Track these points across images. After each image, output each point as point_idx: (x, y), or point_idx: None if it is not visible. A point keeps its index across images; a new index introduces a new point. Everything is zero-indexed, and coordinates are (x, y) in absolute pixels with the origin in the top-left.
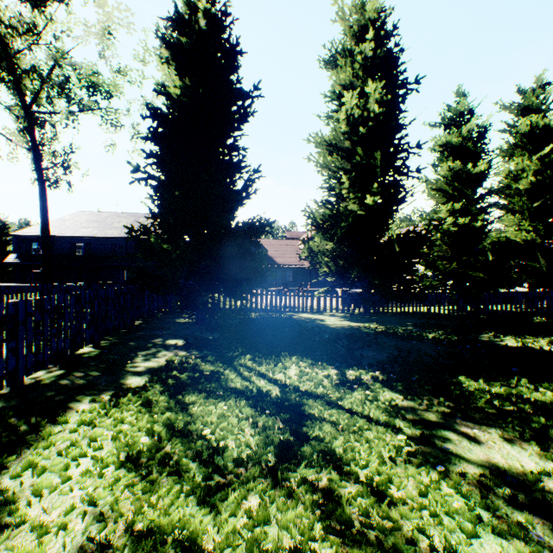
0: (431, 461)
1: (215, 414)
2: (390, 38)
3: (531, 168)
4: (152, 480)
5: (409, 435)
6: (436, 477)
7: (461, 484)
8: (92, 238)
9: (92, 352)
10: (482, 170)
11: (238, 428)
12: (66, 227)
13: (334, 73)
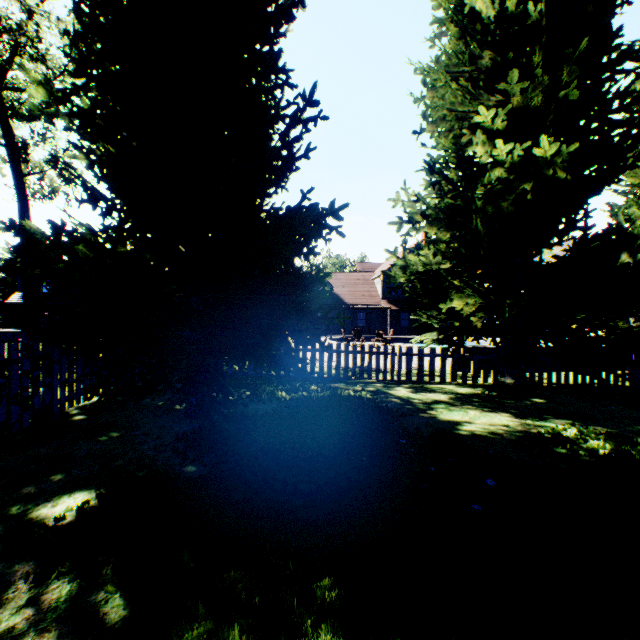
0: None
1: None
2: None
3: None
4: None
5: None
6: None
7: None
8: None
9: None
10: None
11: None
12: None
13: None
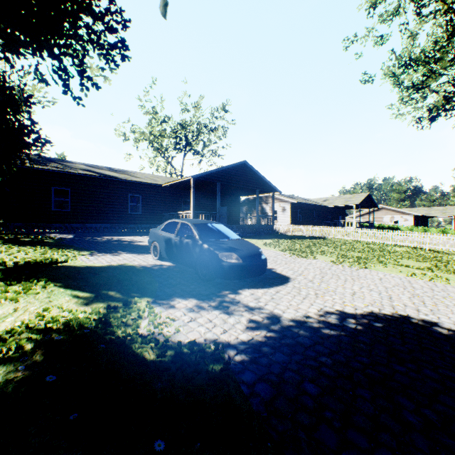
0: None
1: None
2: None
3: None
4: None
5: None
6: None
7: None
8: None
9: None
10: None
11: None
12: None
13: None
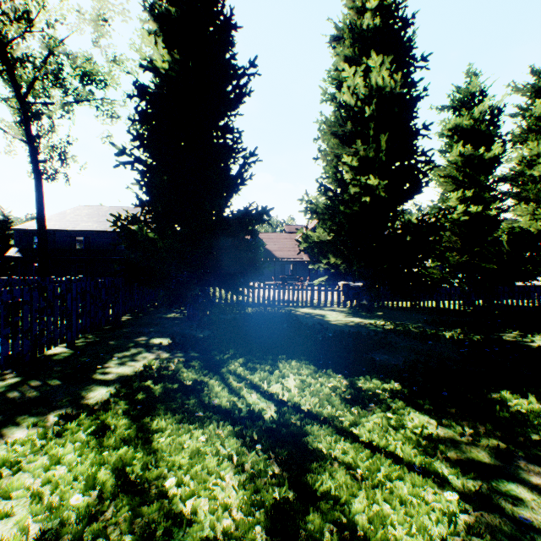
0: None
1: (187, 449)
2: (397, 9)
3: None
4: None
5: (460, 491)
6: None
7: None
8: (92, 231)
9: (63, 353)
10: (496, 154)
11: (217, 474)
12: (67, 221)
13: (337, 49)
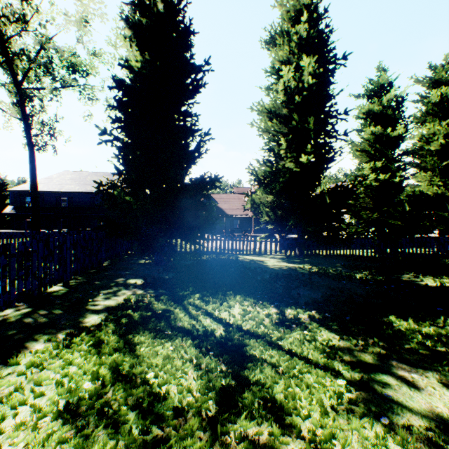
0: (373, 411)
1: (161, 355)
2: (321, 20)
3: (441, 133)
4: (87, 435)
5: (349, 379)
6: (381, 430)
7: (409, 440)
8: (75, 192)
9: (60, 290)
10: (400, 134)
11: (182, 370)
12: (54, 184)
13: (274, 50)
